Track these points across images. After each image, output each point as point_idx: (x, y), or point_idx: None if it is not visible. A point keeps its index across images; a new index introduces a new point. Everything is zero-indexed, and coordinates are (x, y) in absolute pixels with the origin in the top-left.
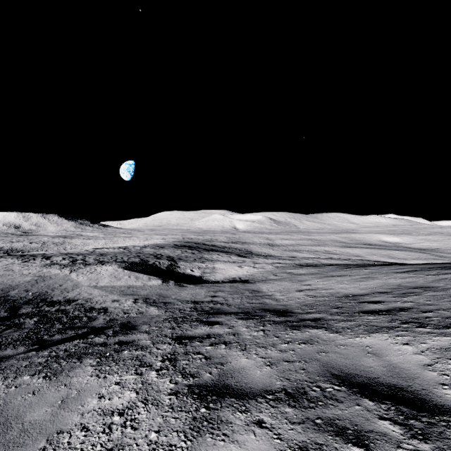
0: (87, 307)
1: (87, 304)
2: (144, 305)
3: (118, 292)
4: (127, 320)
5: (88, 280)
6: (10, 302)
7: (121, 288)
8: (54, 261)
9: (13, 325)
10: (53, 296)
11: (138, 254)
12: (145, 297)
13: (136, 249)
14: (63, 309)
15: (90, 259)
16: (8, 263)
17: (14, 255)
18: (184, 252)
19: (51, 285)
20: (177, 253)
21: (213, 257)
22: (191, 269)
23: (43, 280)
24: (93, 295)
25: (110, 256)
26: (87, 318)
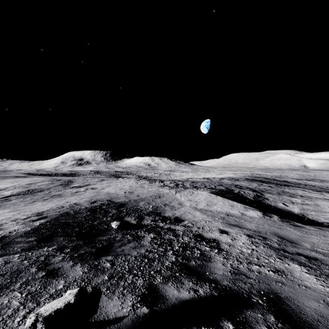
0: (194, 233)
1: (193, 227)
2: (273, 253)
3: (219, 219)
4: (270, 289)
5: (189, 201)
6: (138, 211)
7: (220, 214)
8: (165, 183)
9: (135, 238)
10: (165, 211)
11: (220, 184)
12: (258, 234)
13: (216, 179)
14: (173, 228)
15: (187, 184)
16: (142, 183)
17: (146, 179)
18: (260, 185)
19: (163, 201)
20: (253, 185)
21: (297, 192)
22: (283, 203)
23: (159, 196)
24: (196, 218)
25: (200, 184)
26: (199, 252)
